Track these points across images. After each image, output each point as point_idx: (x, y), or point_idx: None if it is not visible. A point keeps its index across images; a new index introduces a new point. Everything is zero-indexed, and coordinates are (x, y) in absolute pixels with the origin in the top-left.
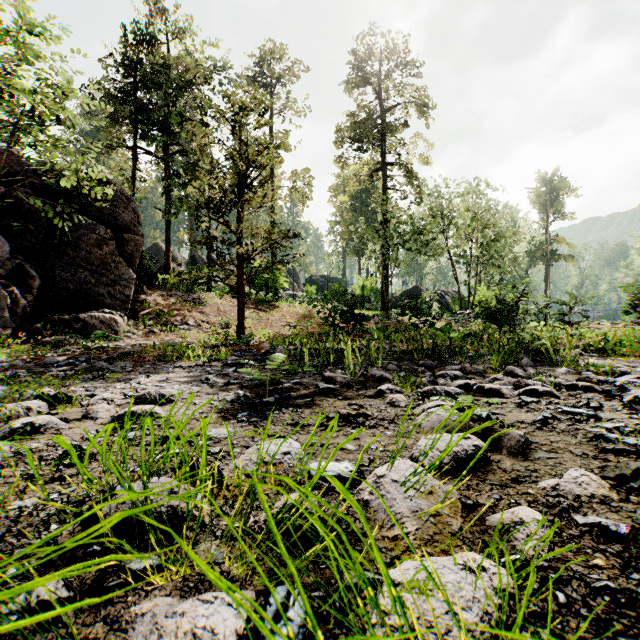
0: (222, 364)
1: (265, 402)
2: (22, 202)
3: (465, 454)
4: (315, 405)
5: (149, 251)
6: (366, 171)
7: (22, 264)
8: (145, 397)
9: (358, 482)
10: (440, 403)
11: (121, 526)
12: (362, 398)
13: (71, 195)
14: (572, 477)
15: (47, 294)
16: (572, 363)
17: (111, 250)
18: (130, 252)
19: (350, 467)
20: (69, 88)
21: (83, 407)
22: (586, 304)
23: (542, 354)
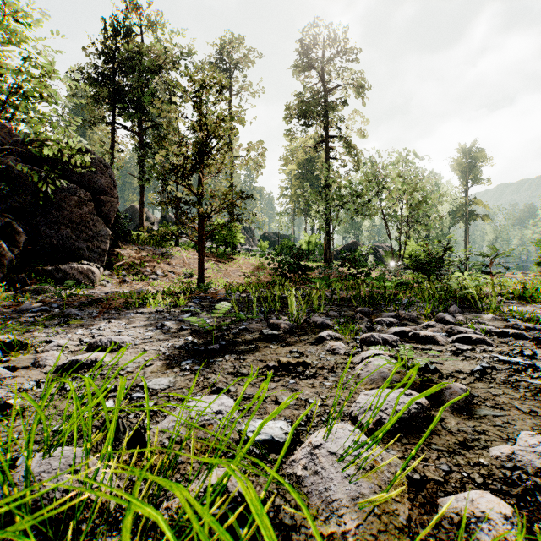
0: (180, 310)
1: (210, 349)
2: (12, 168)
3: (407, 413)
4: (258, 352)
5: (127, 212)
6: (311, 143)
7: (10, 222)
8: (96, 344)
9: (292, 447)
10: (378, 352)
11: (5, 516)
12: (303, 345)
13: (56, 163)
14: (528, 445)
15: (33, 248)
16: (497, 310)
17: (90, 210)
18: (106, 212)
19: (285, 427)
20: (51, 68)
21: (37, 353)
22: (505, 256)
23: (468, 301)
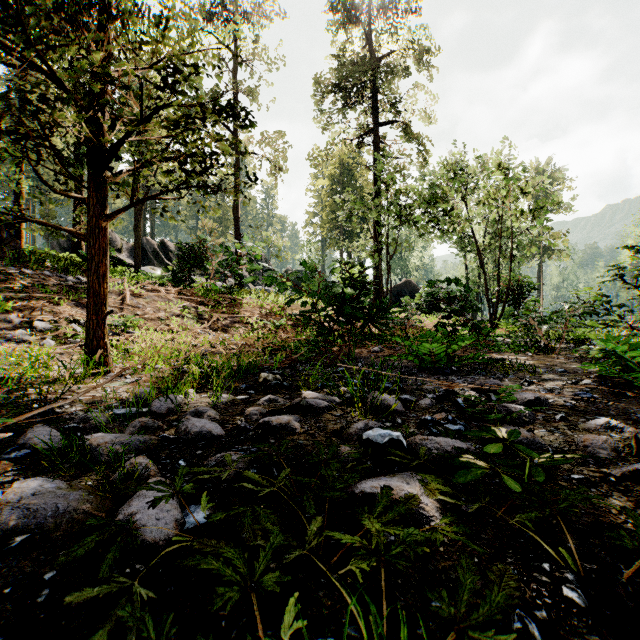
0: None
1: None
2: None
3: None
4: None
5: None
6: (354, 132)
7: None
8: None
9: None
10: None
11: None
12: None
13: None
14: None
15: None
16: None
17: None
18: None
19: None
20: None
21: None
22: None
23: None
